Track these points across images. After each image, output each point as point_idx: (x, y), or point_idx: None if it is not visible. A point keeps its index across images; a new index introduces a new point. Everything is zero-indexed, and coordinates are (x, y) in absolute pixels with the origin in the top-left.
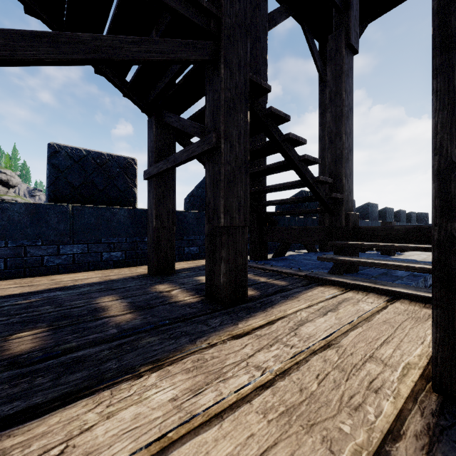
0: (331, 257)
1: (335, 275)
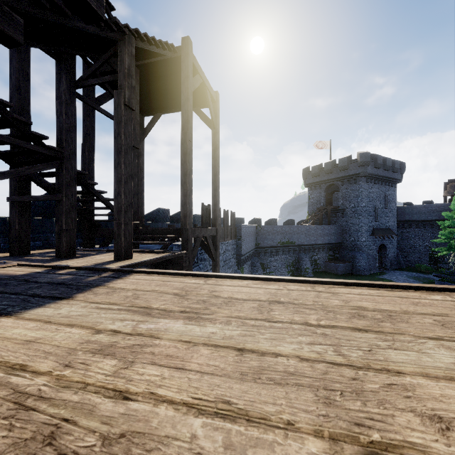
0: None
1: None
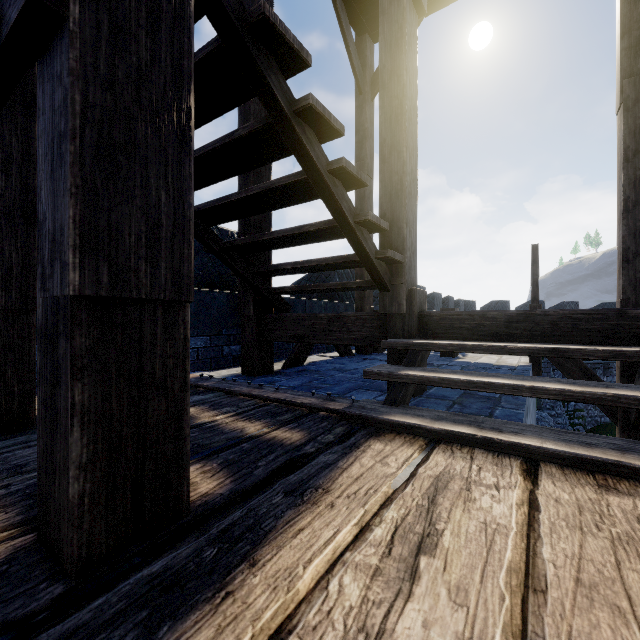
0: (390, 371)
1: (398, 408)
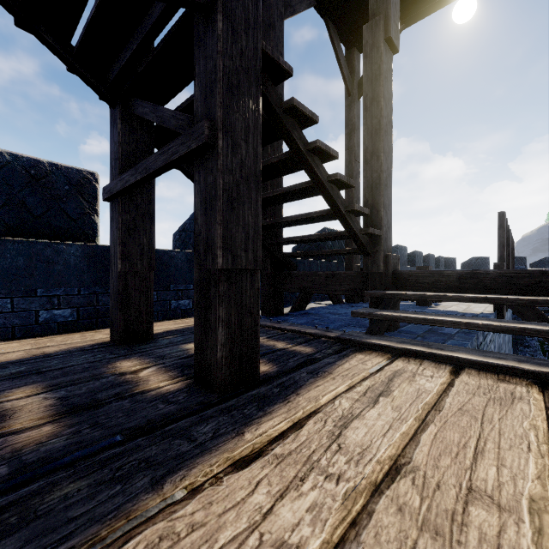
0: (369, 312)
1: (375, 336)
